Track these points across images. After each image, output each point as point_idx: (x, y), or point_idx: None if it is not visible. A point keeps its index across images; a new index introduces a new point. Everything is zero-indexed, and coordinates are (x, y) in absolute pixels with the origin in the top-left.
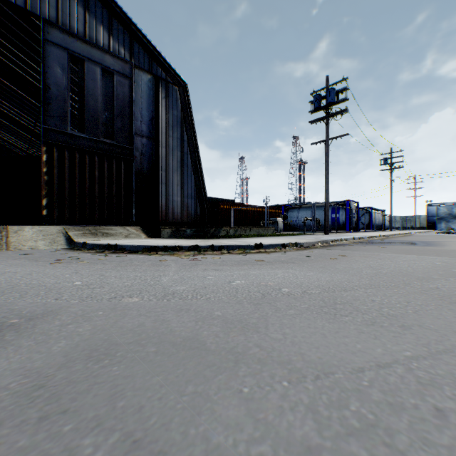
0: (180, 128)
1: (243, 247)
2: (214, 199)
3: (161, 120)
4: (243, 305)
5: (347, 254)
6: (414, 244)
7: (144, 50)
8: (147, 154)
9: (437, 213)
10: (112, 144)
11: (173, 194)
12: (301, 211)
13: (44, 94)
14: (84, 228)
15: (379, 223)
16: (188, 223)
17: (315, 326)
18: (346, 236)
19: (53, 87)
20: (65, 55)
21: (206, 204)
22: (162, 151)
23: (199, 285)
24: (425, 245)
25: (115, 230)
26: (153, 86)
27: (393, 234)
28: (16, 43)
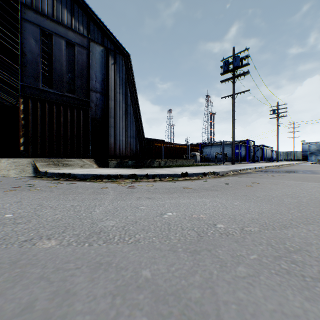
0: (125, 86)
1: (172, 175)
2: (150, 139)
3: (110, 80)
4: (178, 254)
5: (258, 182)
6: (303, 172)
7: (98, 29)
8: (100, 105)
9: (309, 149)
10: (73, 98)
11: (119, 135)
12: (212, 147)
13: (21, 59)
14: (49, 160)
15: (269, 156)
16: (130, 156)
17: (293, 311)
18: (249, 166)
19: (28, 54)
20: (38, 30)
21: (144, 142)
22: (111, 103)
23: (130, 218)
24: (312, 173)
25: (73, 161)
26: (105, 55)
27: (282, 165)
28: (5, 24)
